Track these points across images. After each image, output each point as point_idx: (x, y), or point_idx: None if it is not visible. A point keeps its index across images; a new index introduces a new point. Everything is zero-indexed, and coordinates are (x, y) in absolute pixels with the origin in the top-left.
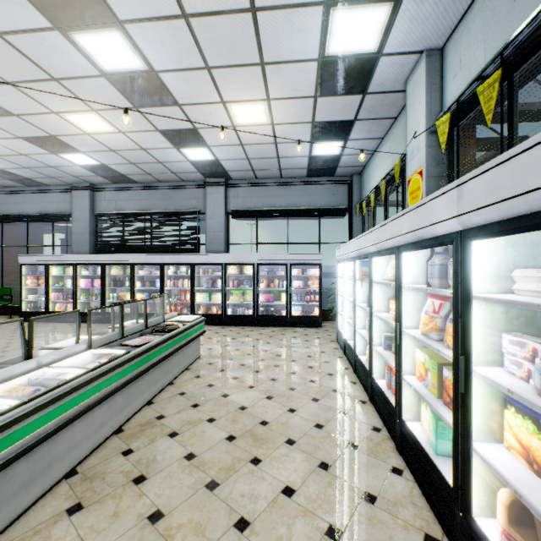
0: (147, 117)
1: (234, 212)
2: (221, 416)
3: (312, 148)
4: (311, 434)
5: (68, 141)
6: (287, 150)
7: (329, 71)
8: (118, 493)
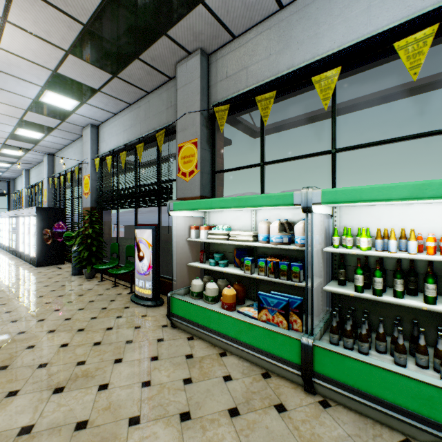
0: None
1: None
2: None
3: None
4: None
5: None
6: None
7: None
8: None
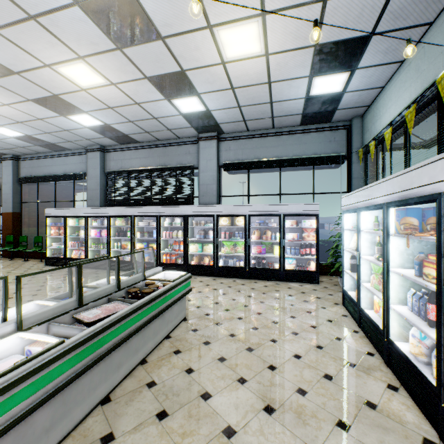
0: (133, 61)
1: (226, 165)
2: None
3: (310, 85)
4: None
5: (70, 100)
6: (282, 92)
7: None
8: None
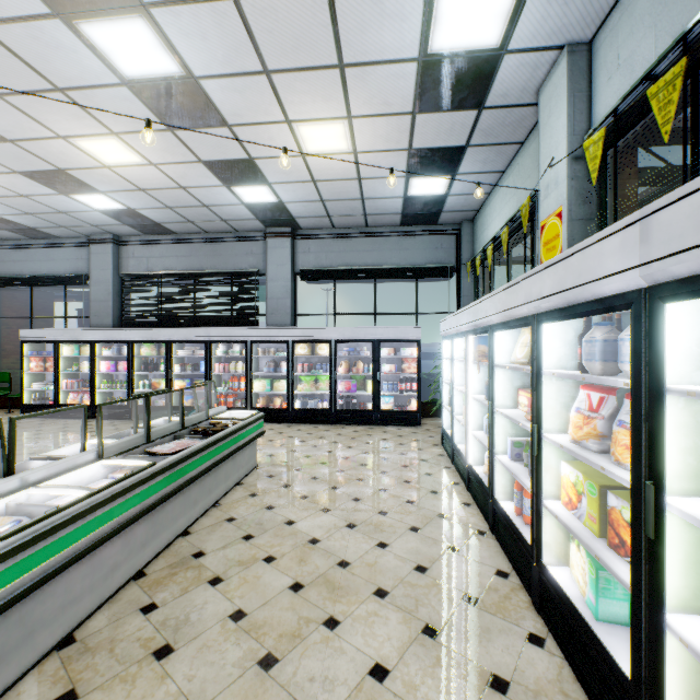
0: (186, 143)
1: (304, 273)
2: (284, 553)
3: (408, 185)
4: (410, 580)
5: (82, 177)
6: (375, 189)
7: (433, 76)
8: (131, 673)
